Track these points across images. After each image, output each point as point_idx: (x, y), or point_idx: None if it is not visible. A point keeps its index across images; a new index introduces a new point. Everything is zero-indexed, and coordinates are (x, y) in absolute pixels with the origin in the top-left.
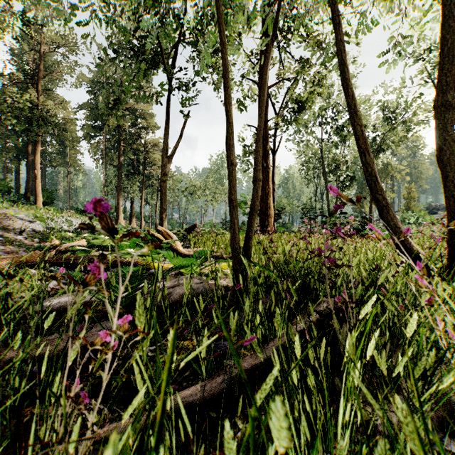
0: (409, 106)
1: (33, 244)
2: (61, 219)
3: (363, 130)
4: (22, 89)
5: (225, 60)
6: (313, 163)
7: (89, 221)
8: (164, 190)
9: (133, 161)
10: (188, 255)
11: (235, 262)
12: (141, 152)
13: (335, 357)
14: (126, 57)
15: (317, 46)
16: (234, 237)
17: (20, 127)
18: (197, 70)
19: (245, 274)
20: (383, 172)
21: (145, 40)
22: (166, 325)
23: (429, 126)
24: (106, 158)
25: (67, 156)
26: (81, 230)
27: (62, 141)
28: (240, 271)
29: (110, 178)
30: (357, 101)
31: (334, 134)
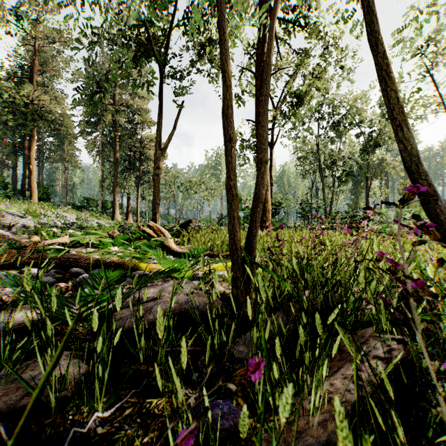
0: (407, 101)
1: (21, 241)
2: (55, 214)
3: (399, 98)
4: (17, 84)
5: (222, 5)
6: (308, 158)
7: (84, 216)
8: (158, 184)
9: (129, 157)
10: (181, 253)
11: (235, 268)
12: (137, 148)
13: (411, 444)
14: (119, 48)
15: (316, 36)
16: (234, 235)
17: (15, 122)
18: (192, 61)
19: (248, 283)
20: (378, 168)
21: (138, 30)
22: (138, 360)
23: (426, 121)
24: (103, 154)
25: (64, 152)
26: (72, 226)
27: (60, 137)
28: (241, 279)
29: (106, 173)
30: (353, 96)
31: (330, 129)
